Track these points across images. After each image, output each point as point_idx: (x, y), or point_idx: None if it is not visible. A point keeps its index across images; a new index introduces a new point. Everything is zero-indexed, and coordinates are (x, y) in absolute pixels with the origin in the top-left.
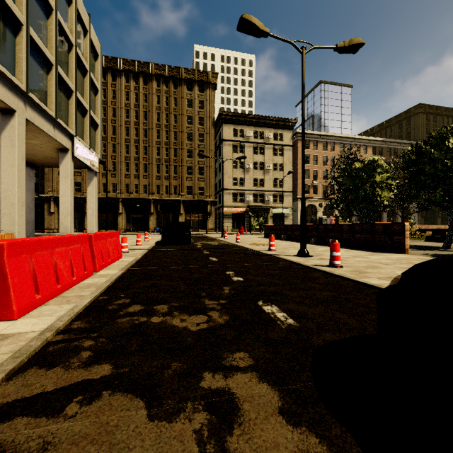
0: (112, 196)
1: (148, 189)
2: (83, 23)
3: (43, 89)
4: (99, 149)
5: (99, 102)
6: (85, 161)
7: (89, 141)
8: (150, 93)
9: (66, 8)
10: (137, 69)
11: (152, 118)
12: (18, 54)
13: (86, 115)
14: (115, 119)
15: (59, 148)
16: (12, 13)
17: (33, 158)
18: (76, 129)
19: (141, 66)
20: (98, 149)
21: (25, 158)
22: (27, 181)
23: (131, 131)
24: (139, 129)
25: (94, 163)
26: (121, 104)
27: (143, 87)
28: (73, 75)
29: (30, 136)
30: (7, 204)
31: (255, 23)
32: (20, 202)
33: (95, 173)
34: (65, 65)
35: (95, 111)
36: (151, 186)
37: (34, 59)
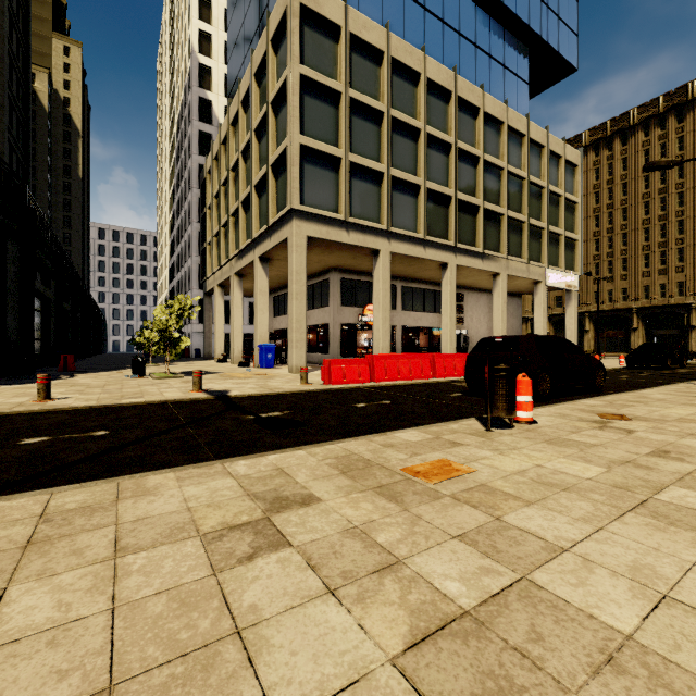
0: (622, 306)
1: (686, 288)
2: (556, 155)
3: (519, 245)
4: (578, 266)
5: (578, 216)
6: (559, 285)
7: (564, 264)
8: (689, 131)
9: (538, 160)
10: (663, 108)
11: (693, 170)
12: (502, 235)
13: (561, 240)
14: (625, 199)
15: (534, 282)
16: (498, 213)
17: (518, 291)
18: (547, 261)
19: (671, 99)
20: (577, 266)
21: (513, 292)
22: (516, 309)
23: (652, 206)
24: (666, 197)
25: (571, 283)
26: (635, 173)
27: (675, 129)
28: (545, 214)
29: (511, 281)
30: (496, 334)
31: (659, 164)
32: (503, 332)
33: (574, 292)
34: (538, 210)
35: (574, 226)
36: (692, 282)
37: (512, 228)
